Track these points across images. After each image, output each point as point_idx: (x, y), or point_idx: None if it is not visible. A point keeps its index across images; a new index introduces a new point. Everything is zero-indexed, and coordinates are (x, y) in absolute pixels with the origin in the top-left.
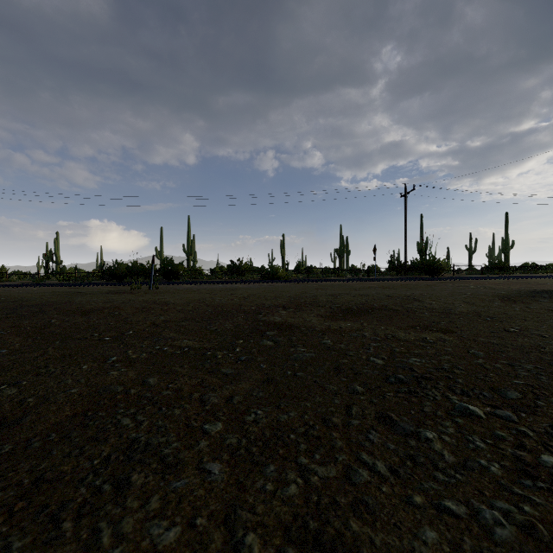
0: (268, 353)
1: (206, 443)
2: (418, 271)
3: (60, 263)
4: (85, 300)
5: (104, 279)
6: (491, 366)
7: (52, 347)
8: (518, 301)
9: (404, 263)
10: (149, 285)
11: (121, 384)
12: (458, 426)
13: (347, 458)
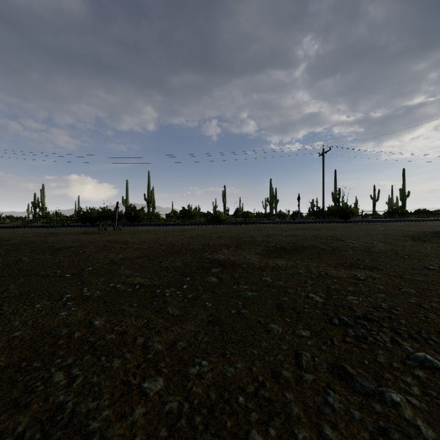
0: (213, 291)
1: (141, 411)
2: (333, 216)
3: (45, 209)
4: (57, 239)
5: (79, 222)
6: (428, 306)
7: (14, 284)
8: (427, 240)
9: (322, 209)
10: (114, 227)
11: (67, 326)
12: (421, 382)
13: (309, 435)
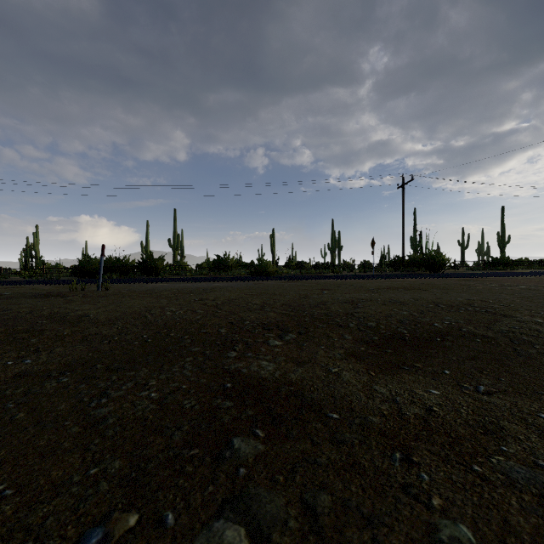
0: None
1: None
2: (418, 267)
3: (39, 258)
4: None
5: (74, 275)
6: None
7: None
8: None
9: (402, 258)
10: (97, 285)
11: None
12: None
13: None
